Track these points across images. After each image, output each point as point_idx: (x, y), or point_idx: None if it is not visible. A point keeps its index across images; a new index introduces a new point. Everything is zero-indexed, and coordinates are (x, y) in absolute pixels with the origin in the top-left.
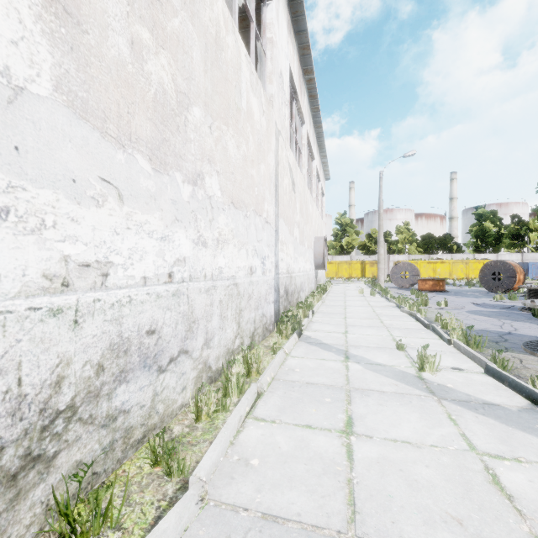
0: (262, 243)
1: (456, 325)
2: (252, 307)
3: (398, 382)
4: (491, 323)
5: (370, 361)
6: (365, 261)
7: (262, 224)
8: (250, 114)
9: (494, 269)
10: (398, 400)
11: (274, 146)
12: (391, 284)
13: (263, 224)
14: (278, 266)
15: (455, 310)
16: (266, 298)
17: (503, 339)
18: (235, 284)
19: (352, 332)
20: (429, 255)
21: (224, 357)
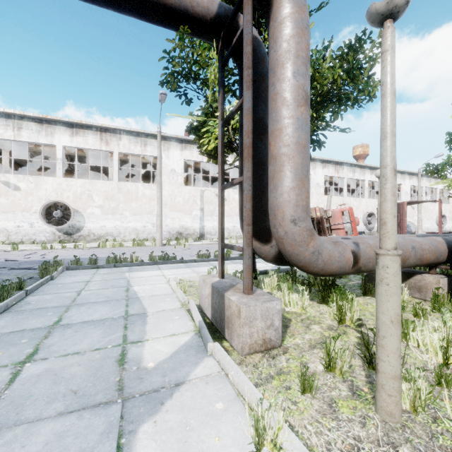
0: None
1: None
2: None
3: None
4: None
5: None
6: None
7: None
8: None
9: None
10: None
11: None
12: None
13: None
14: None
15: None
16: None
17: None
18: None
19: None
20: None
21: None
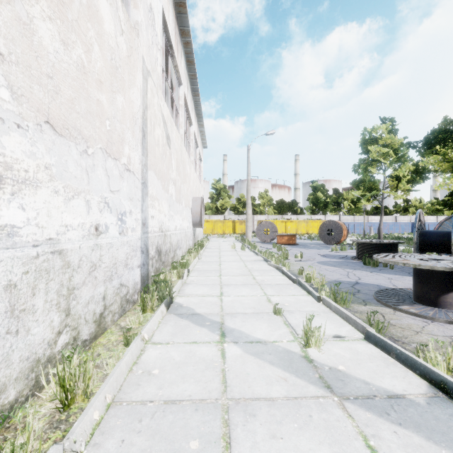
0: (120, 195)
1: (319, 279)
2: (100, 279)
3: (287, 372)
4: (339, 273)
5: (249, 336)
6: (235, 220)
7: (120, 170)
8: (94, 14)
9: (329, 227)
10: (295, 417)
11: (140, 84)
12: (256, 239)
13: (121, 172)
14: (147, 224)
15: (309, 261)
16: (126, 264)
17: (356, 289)
18: (58, 252)
19: (227, 294)
20: (282, 215)
21: (24, 378)
